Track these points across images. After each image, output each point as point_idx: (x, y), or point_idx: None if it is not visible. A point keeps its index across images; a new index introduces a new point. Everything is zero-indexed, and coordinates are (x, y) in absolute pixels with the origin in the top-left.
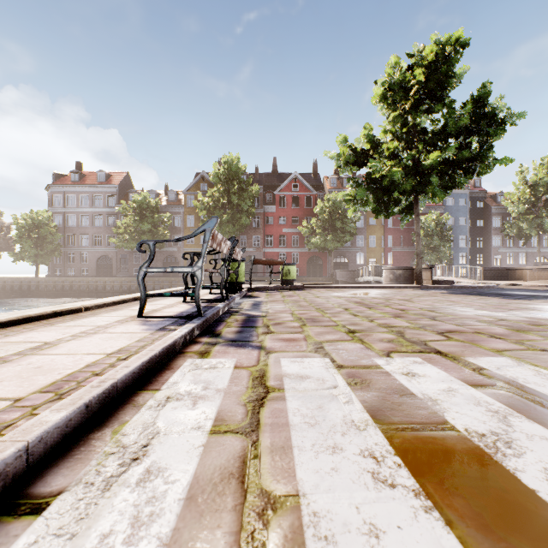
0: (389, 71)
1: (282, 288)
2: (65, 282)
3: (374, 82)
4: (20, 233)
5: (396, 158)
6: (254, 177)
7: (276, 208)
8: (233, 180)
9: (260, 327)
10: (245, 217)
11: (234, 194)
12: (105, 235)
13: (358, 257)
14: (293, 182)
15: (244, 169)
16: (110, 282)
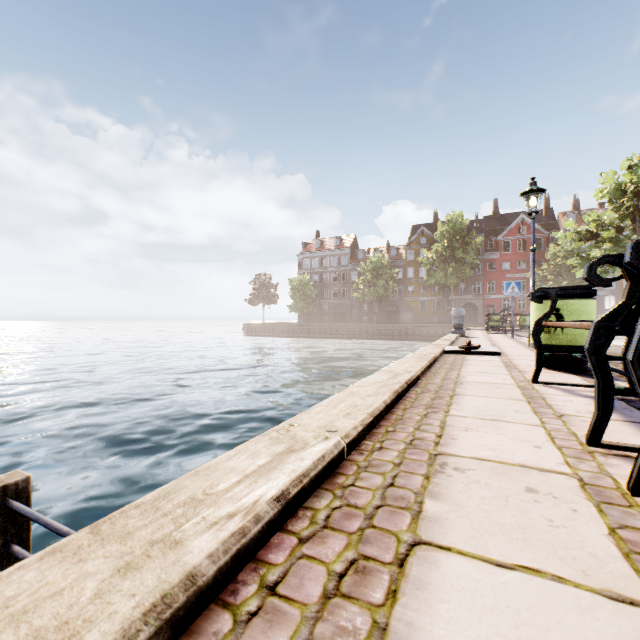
0: (608, 178)
1: (520, 330)
2: (321, 326)
3: (600, 174)
4: (293, 291)
5: (615, 239)
6: (473, 225)
7: (499, 254)
8: (456, 235)
9: (525, 336)
10: (468, 269)
11: (458, 249)
12: (340, 289)
13: (607, 301)
14: (518, 225)
15: (466, 224)
16: (353, 327)
